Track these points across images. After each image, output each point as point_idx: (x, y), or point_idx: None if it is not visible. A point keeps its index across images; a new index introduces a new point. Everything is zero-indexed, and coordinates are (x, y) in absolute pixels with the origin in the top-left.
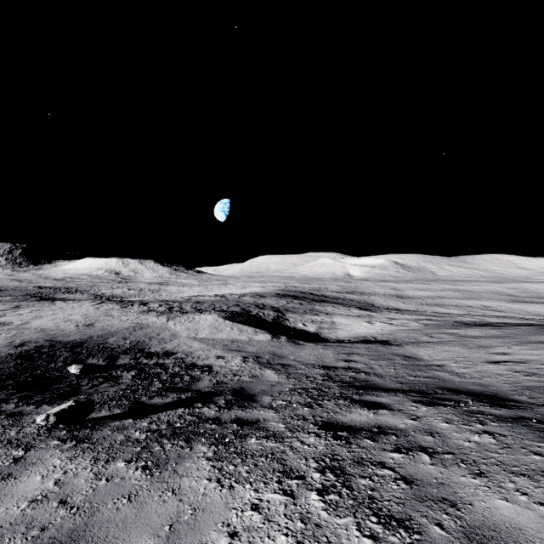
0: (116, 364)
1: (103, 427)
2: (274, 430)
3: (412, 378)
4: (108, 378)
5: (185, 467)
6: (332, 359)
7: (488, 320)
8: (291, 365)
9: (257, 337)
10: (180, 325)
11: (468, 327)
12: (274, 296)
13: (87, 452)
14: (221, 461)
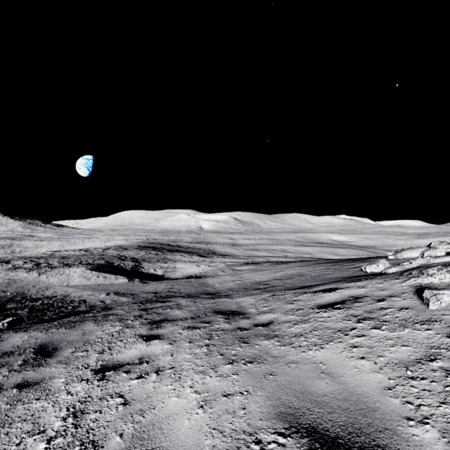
0: (7, 308)
1: (32, 327)
2: (121, 314)
3: (194, 292)
4: (7, 315)
5: (83, 326)
6: (162, 289)
7: (271, 259)
8: (137, 294)
9: (117, 281)
10: (53, 278)
11: (245, 265)
12: (136, 248)
13: (34, 331)
14: (98, 323)
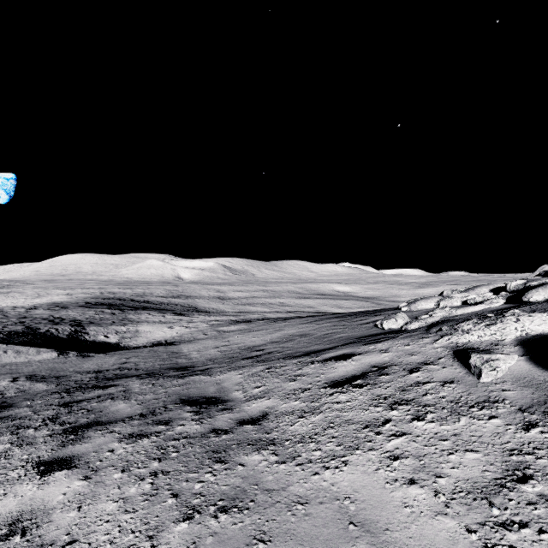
0: None
1: None
2: (22, 416)
3: (159, 366)
4: None
5: None
6: (110, 364)
7: (267, 315)
8: (67, 376)
9: (39, 356)
10: None
11: (235, 324)
12: (82, 306)
13: None
14: None
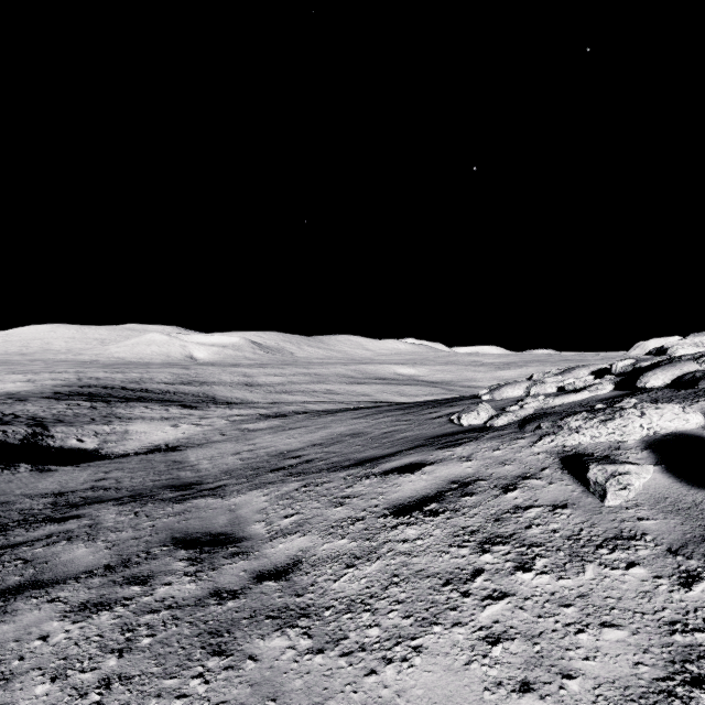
0: None
1: None
2: None
3: (151, 484)
4: None
5: None
6: (80, 482)
7: (309, 406)
8: (9, 502)
9: None
10: None
11: (265, 420)
12: (48, 397)
13: None
14: None
